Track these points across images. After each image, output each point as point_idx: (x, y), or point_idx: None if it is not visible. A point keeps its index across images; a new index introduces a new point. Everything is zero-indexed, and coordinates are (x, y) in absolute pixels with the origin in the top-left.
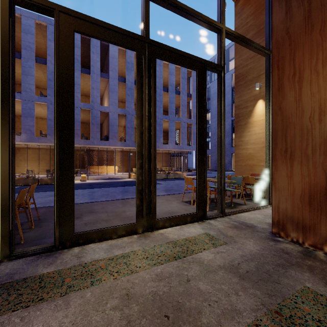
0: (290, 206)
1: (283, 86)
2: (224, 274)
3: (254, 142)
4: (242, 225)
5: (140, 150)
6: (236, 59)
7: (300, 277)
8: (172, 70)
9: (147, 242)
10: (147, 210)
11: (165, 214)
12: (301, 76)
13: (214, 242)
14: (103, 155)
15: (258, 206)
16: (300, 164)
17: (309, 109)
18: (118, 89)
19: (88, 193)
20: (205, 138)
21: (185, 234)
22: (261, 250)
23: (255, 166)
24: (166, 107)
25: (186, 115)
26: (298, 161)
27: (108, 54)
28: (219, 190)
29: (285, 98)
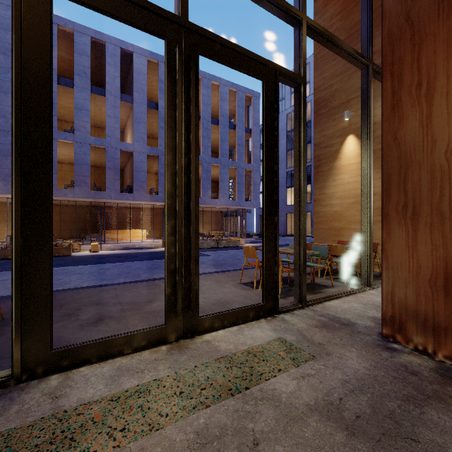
0: (412, 294)
1: (400, 103)
2: (319, 423)
3: (342, 195)
4: (334, 321)
5: (172, 205)
6: (316, 77)
7: (448, 425)
8: (224, 94)
9: (184, 359)
10: (184, 303)
11: (214, 305)
12: (431, 86)
13: (294, 355)
14: (125, 213)
15: (353, 289)
16: (430, 227)
17: (445, 138)
18: (147, 118)
19: (98, 270)
20: (276, 187)
21: (247, 341)
22: (372, 368)
23: (343, 229)
24: (216, 147)
25: (244, 158)
26: (425, 223)
27: (132, 67)
28: (297, 267)
29: (405, 122)
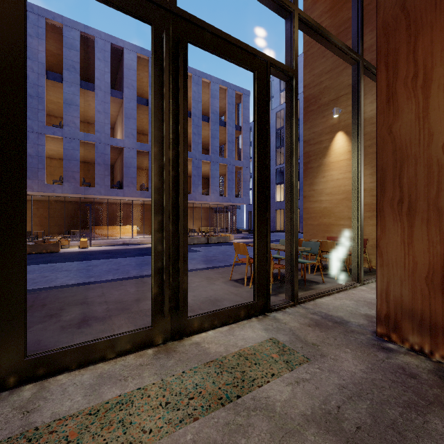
0: (408, 292)
1: (395, 95)
2: (317, 437)
3: (331, 191)
4: (327, 319)
5: (159, 199)
6: (306, 74)
7: None
8: (215, 91)
9: (171, 364)
10: (172, 303)
11: (203, 303)
12: (428, 78)
13: (287, 358)
14: (115, 209)
15: (343, 285)
16: (426, 224)
17: (443, 131)
18: (137, 115)
19: (86, 267)
20: (267, 182)
21: (238, 342)
22: (369, 371)
23: (332, 225)
24: (206, 144)
25: (234, 155)
26: (422, 218)
27: (122, 63)
28: (288, 263)
29: (400, 115)
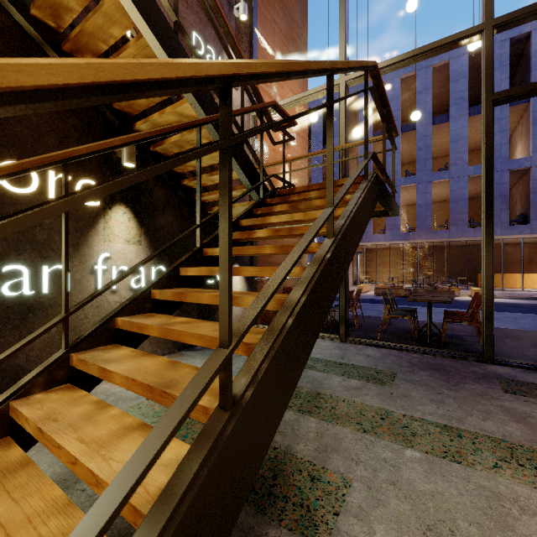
0: None
1: None
2: None
3: None
4: None
5: None
6: None
7: None
8: None
9: None
10: None
11: None
12: None
13: None
14: (509, 252)
15: None
16: None
17: None
18: None
19: (504, 318)
20: None
21: None
22: None
23: None
24: None
25: None
26: None
27: (527, 53)
28: None
29: None
